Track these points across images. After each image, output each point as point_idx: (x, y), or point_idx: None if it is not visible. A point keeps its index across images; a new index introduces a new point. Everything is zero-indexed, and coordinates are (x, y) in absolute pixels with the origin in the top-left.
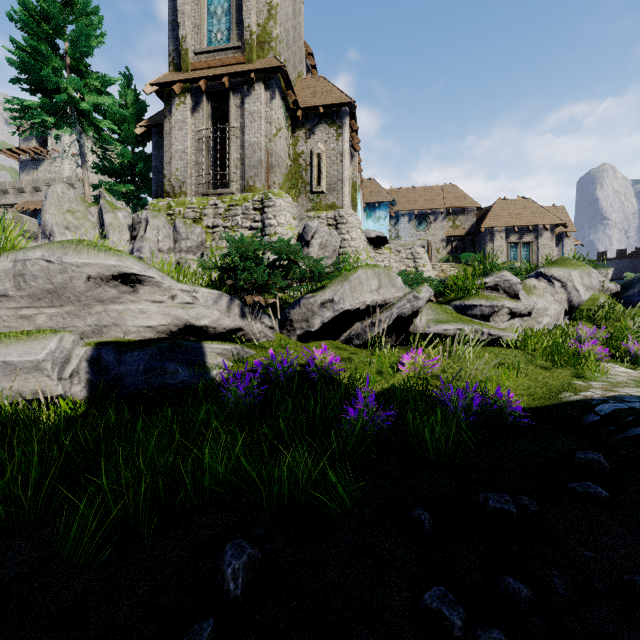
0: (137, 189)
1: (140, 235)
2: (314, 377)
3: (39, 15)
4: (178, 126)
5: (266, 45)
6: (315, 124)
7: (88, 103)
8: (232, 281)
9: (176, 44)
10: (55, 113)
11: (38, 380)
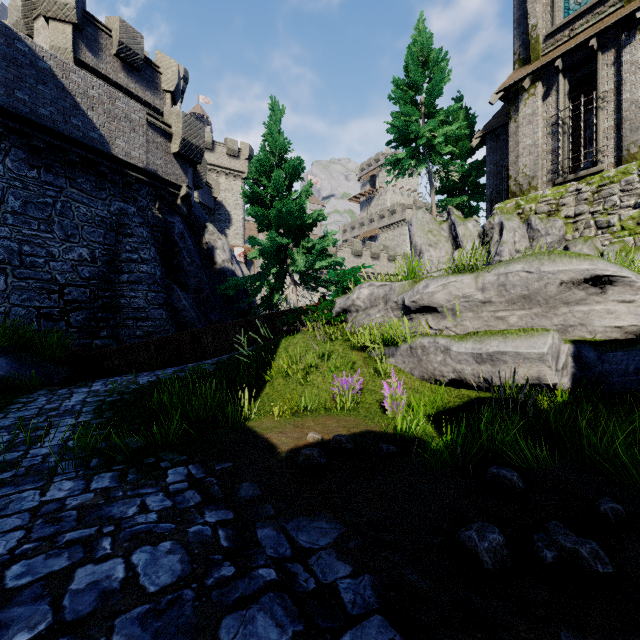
0: (467, 198)
1: (495, 240)
2: None
3: (404, 85)
4: (526, 121)
5: None
6: None
7: (440, 137)
8: None
9: (522, 39)
10: (412, 156)
11: (539, 369)
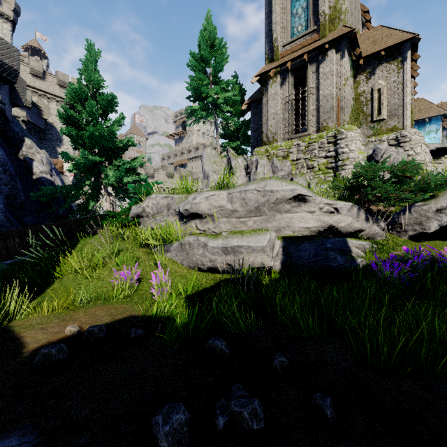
0: (240, 143)
1: (253, 171)
2: (444, 270)
3: (198, 58)
4: (272, 98)
5: (336, 20)
6: (375, 66)
7: (221, 99)
8: (358, 196)
9: (270, 45)
10: (204, 109)
11: (262, 257)
